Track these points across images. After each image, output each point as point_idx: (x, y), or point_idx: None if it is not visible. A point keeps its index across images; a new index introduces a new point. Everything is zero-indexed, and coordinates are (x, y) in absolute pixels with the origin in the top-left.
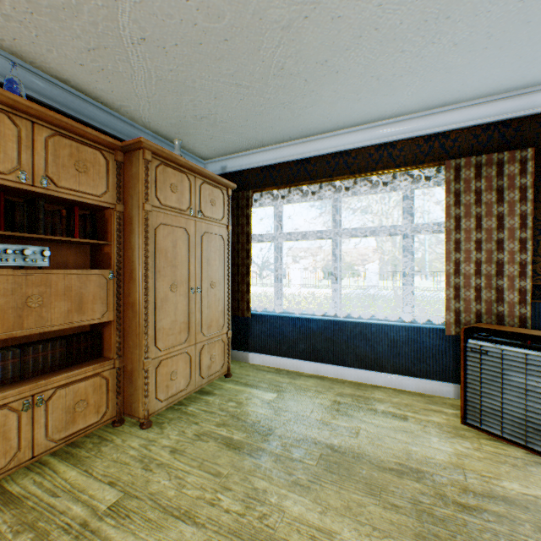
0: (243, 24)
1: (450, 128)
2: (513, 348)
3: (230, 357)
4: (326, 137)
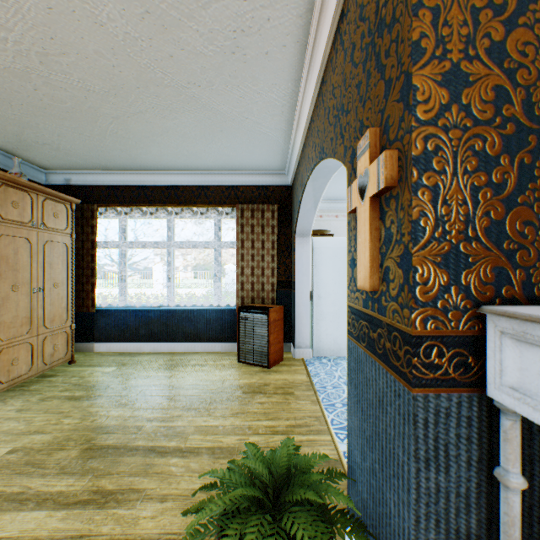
0: (82, 109)
1: (240, 184)
2: (257, 314)
3: (74, 346)
4: (162, 173)
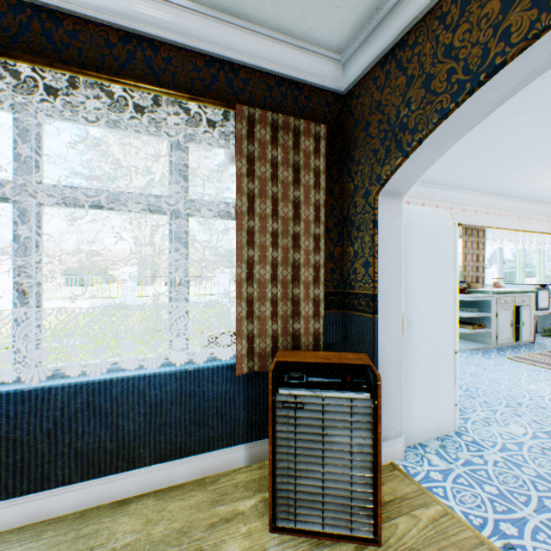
0: None
1: (241, 58)
2: (338, 393)
3: None
4: None
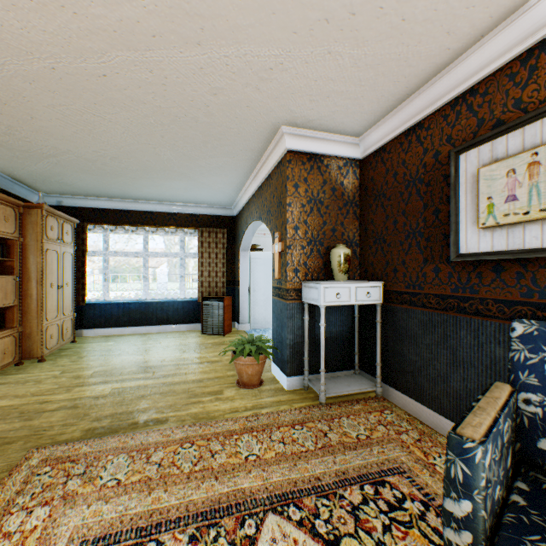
0: (114, 173)
1: (200, 213)
2: (216, 302)
3: (75, 330)
4: (141, 202)
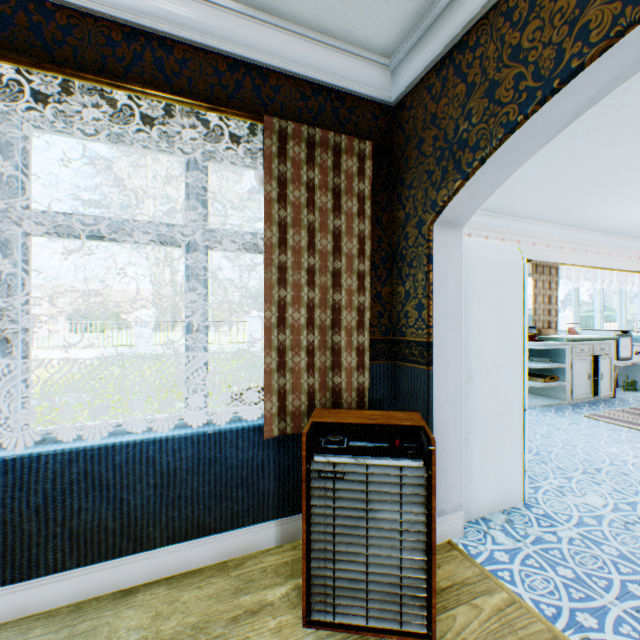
0: None
1: (271, 62)
2: (385, 460)
3: None
4: None
